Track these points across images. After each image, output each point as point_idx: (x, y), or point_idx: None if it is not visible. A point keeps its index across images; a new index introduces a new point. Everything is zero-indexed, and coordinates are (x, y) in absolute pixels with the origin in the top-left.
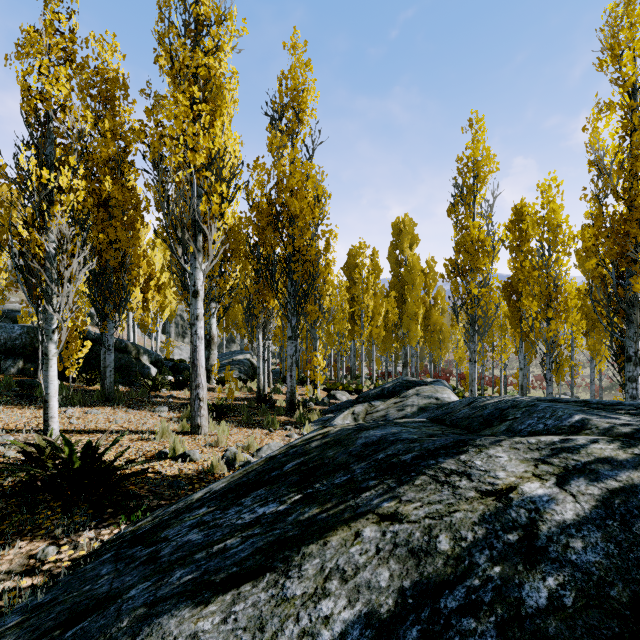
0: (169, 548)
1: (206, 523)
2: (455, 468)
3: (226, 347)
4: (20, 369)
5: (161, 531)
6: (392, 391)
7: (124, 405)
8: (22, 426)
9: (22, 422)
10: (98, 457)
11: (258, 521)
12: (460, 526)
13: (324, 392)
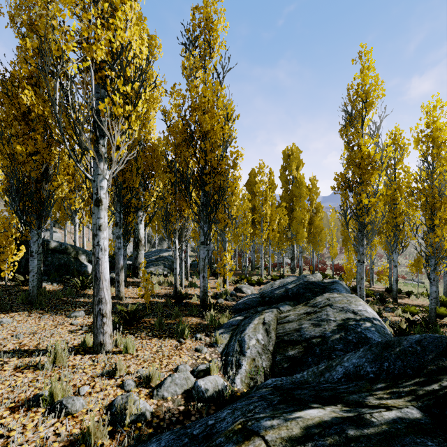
0: None
1: None
2: None
3: (159, 244)
4: None
5: None
6: (296, 293)
7: (43, 309)
8: None
9: None
10: None
11: None
12: None
13: (232, 284)
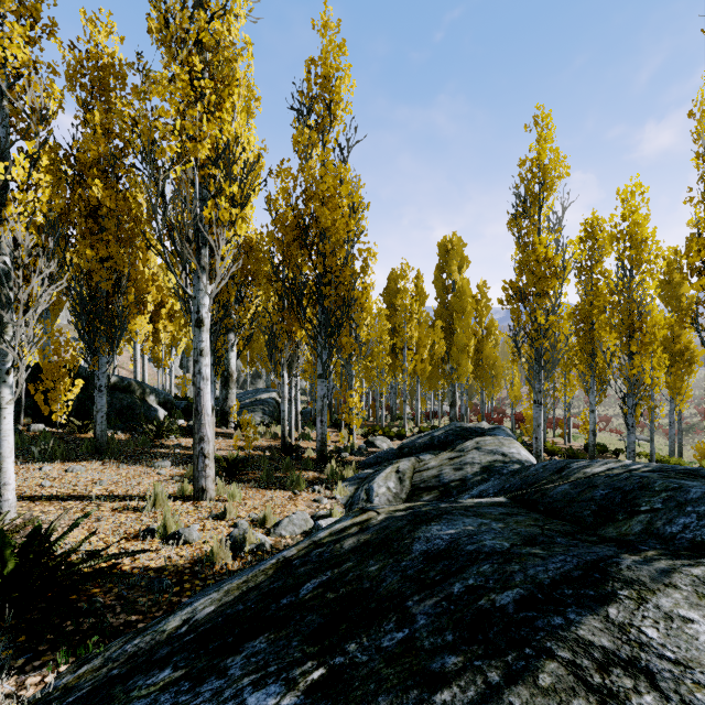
0: None
1: None
2: (610, 646)
3: (251, 383)
4: None
5: None
6: (444, 441)
7: (117, 459)
8: None
9: None
10: (43, 552)
11: None
12: None
13: (361, 437)
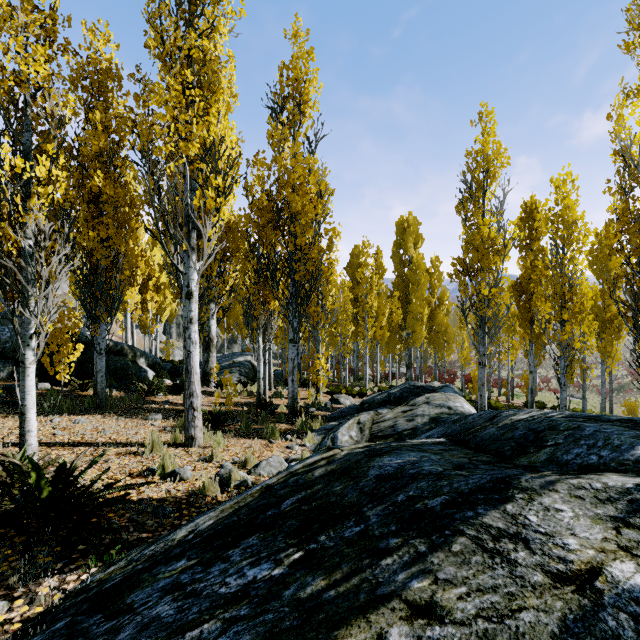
0: (131, 627)
1: (182, 587)
2: (503, 526)
3: (228, 348)
4: (10, 373)
5: (128, 592)
6: (399, 397)
7: (116, 412)
8: (1, 438)
9: (2, 433)
10: (71, 483)
11: (246, 592)
12: (533, 639)
13: (327, 395)
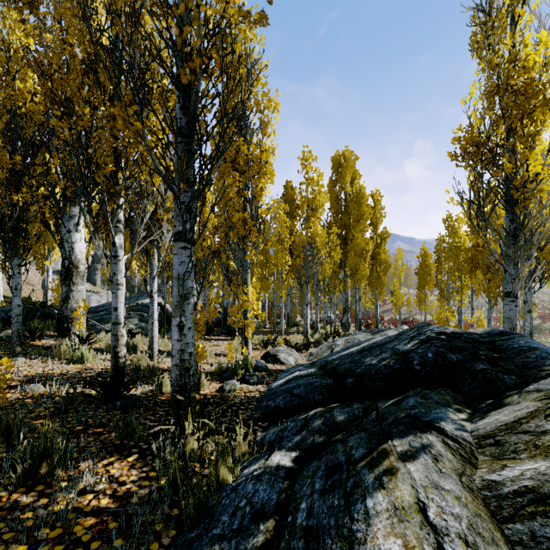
0: None
1: None
2: None
3: None
4: None
5: None
6: (438, 363)
7: None
8: None
9: None
10: None
11: None
12: None
13: (258, 347)
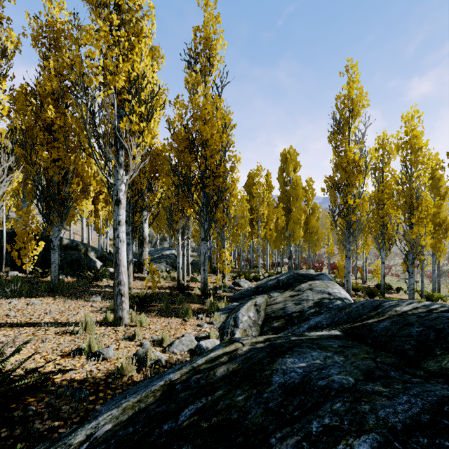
0: None
1: None
2: None
3: (160, 244)
4: None
5: None
6: (286, 283)
7: (65, 295)
8: None
9: None
10: None
11: None
12: None
13: (230, 280)
